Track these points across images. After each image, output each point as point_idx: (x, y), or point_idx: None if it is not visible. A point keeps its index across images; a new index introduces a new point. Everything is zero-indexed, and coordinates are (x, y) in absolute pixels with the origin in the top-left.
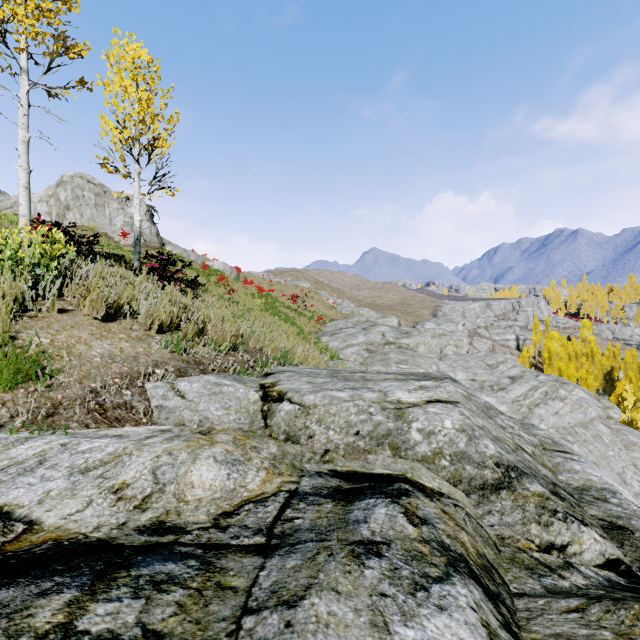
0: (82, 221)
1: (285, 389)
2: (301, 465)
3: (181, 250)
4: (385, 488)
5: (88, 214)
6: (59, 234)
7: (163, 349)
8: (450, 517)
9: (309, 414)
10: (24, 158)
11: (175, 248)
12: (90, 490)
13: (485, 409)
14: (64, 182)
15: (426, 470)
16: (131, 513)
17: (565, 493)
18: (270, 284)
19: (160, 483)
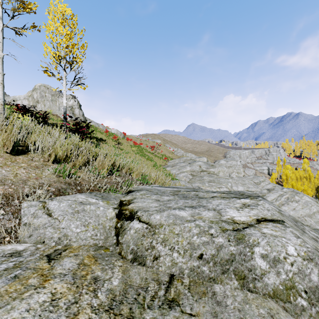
0: (45, 108)
1: (136, 208)
2: (141, 317)
3: (95, 123)
4: None
5: (48, 105)
6: None
7: (52, 174)
8: None
9: (155, 233)
10: (0, 67)
11: (92, 122)
12: None
13: (295, 222)
14: (36, 89)
15: (284, 313)
16: None
17: None
18: (140, 141)
19: None
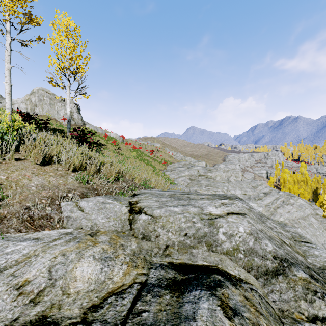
0: (43, 112)
1: (143, 206)
2: (150, 259)
3: (94, 127)
4: (205, 279)
5: (46, 109)
6: (17, 116)
7: (74, 181)
8: (250, 303)
9: (157, 222)
10: (8, 78)
11: (91, 126)
12: (0, 287)
13: (260, 216)
14: (34, 92)
15: (229, 260)
16: (25, 307)
17: (315, 274)
18: (139, 144)
19: (53, 279)
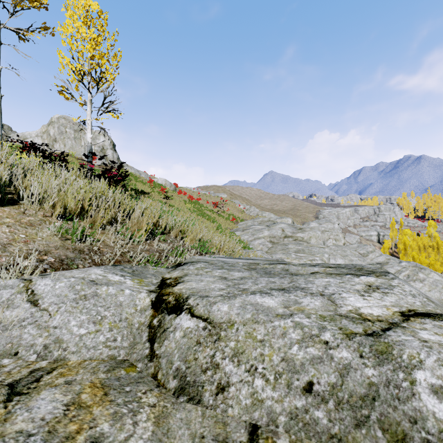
0: (65, 149)
1: (187, 291)
2: None
3: (135, 170)
4: None
5: (69, 144)
6: None
7: (55, 236)
8: None
9: (220, 339)
10: None
11: (131, 169)
12: None
13: None
14: (53, 122)
15: None
16: None
17: None
18: (198, 195)
19: None
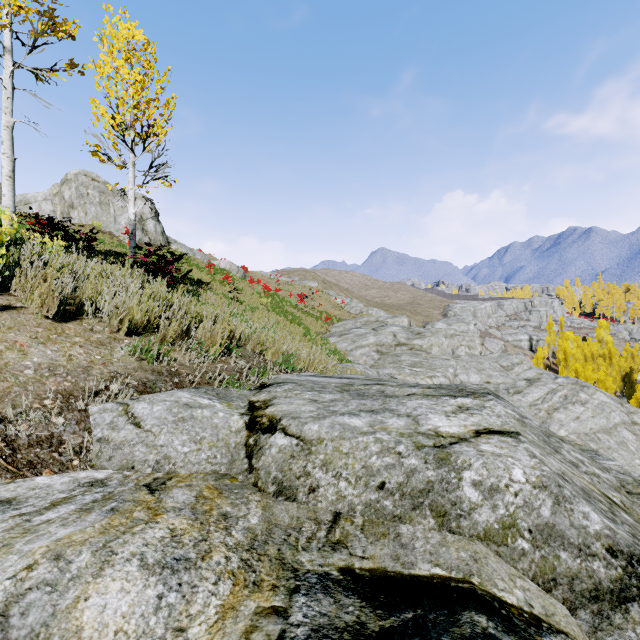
0: (86, 219)
1: (279, 413)
2: (294, 558)
3: (187, 249)
4: (446, 631)
5: (92, 212)
6: (7, 214)
7: (129, 356)
8: None
9: (311, 453)
10: (8, 145)
11: (181, 247)
12: None
13: (545, 437)
14: (68, 180)
15: (495, 558)
16: None
17: None
18: (277, 284)
19: None
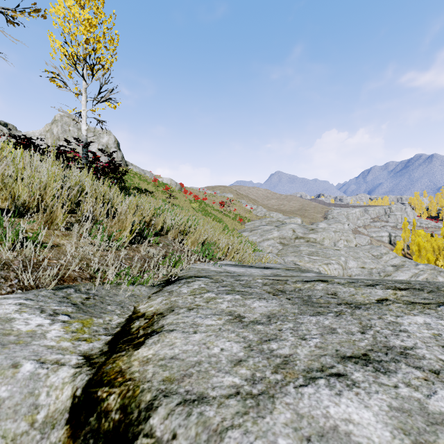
0: (68, 148)
1: (155, 376)
2: None
3: (139, 169)
4: None
5: (73, 143)
6: None
7: None
8: None
9: None
10: None
11: (135, 168)
12: None
13: None
14: (56, 120)
15: None
16: None
17: None
18: (204, 195)
19: None
